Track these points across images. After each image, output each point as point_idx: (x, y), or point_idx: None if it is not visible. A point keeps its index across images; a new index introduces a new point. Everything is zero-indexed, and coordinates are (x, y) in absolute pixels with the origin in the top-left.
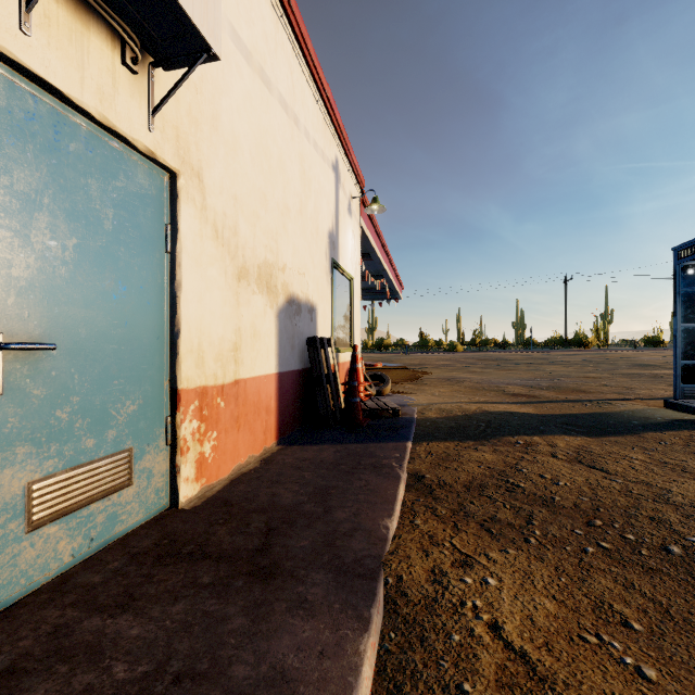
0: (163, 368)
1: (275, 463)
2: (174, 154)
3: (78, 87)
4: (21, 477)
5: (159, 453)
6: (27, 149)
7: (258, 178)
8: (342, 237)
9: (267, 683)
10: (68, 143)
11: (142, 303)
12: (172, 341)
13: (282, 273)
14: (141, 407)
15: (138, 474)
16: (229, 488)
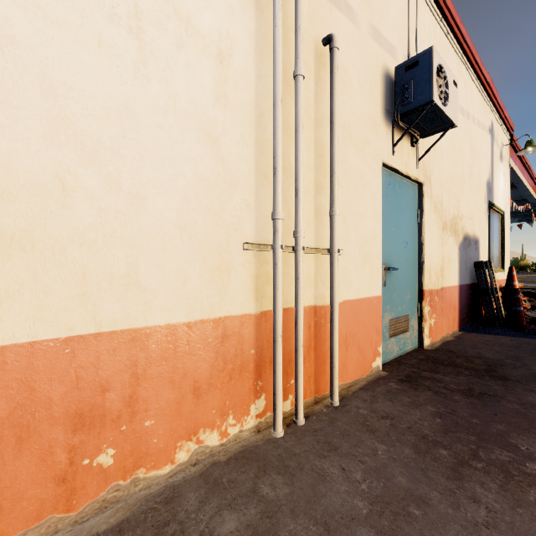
0: (416, 279)
1: (465, 339)
2: (422, 175)
3: (401, 165)
4: (388, 317)
5: (415, 319)
6: (389, 196)
7: (450, 167)
8: (495, 181)
9: (528, 404)
10: (395, 188)
11: (411, 249)
12: (419, 266)
13: (461, 220)
14: (411, 297)
15: (410, 327)
16: (445, 345)
